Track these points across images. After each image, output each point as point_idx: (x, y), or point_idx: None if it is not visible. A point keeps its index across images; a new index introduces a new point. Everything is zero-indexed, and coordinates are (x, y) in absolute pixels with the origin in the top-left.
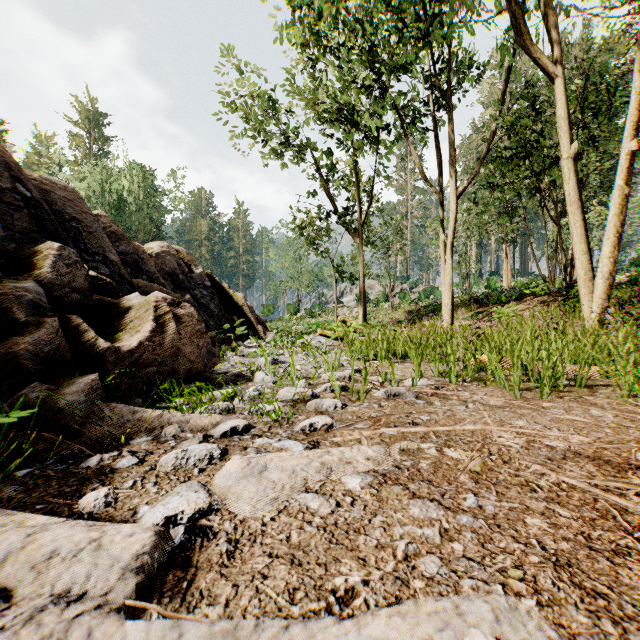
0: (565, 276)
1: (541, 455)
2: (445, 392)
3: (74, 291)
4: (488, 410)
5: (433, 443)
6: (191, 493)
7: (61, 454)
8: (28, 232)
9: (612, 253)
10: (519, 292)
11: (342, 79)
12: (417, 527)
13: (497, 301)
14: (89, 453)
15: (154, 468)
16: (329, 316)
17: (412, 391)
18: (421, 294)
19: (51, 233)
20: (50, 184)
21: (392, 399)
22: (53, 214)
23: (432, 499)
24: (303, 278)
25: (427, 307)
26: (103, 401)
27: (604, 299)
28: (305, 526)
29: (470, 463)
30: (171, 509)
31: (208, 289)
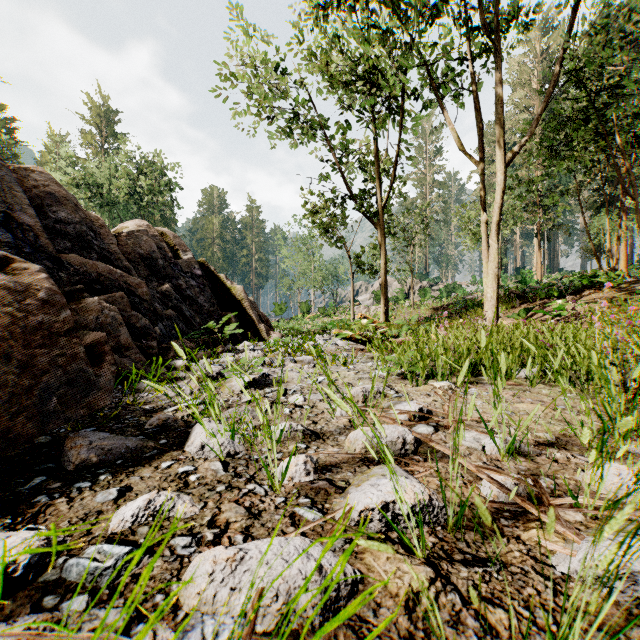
0: None
1: None
2: None
3: None
4: None
5: None
6: None
7: None
8: None
9: None
10: (578, 284)
11: (361, 37)
12: None
13: (549, 295)
14: None
15: None
16: (344, 315)
17: None
18: (442, 292)
19: None
20: None
21: None
22: None
23: None
24: (316, 275)
25: (457, 304)
26: None
27: None
28: None
29: None
30: None
31: (198, 279)
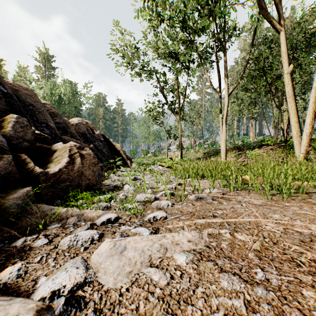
0: (283, 135)
1: (295, 238)
2: (228, 196)
3: (25, 141)
4: (254, 207)
5: (227, 229)
6: (73, 269)
7: (4, 236)
8: (4, 110)
9: (311, 122)
10: (260, 143)
11: (170, 36)
12: (228, 298)
13: (248, 148)
14: (20, 235)
15: (56, 247)
16: (163, 156)
17: (210, 196)
18: (209, 145)
19: (17, 111)
20: (18, 86)
21: (199, 200)
22: (20, 102)
23: (234, 273)
24: (150, 137)
25: (213, 151)
26: (34, 203)
27: (308, 146)
28: (149, 296)
29: (253, 244)
30: (56, 284)
31: (102, 142)
